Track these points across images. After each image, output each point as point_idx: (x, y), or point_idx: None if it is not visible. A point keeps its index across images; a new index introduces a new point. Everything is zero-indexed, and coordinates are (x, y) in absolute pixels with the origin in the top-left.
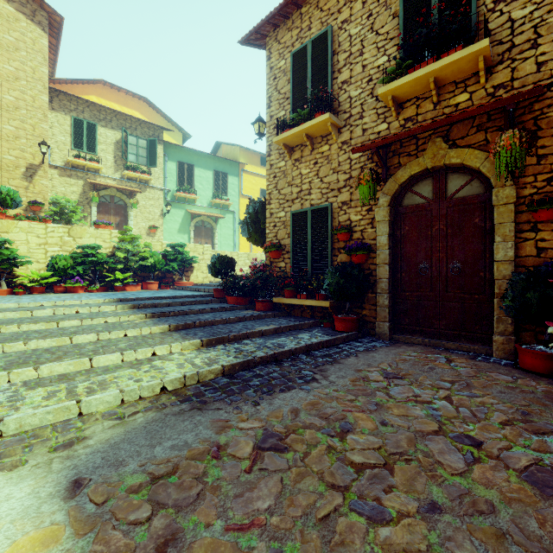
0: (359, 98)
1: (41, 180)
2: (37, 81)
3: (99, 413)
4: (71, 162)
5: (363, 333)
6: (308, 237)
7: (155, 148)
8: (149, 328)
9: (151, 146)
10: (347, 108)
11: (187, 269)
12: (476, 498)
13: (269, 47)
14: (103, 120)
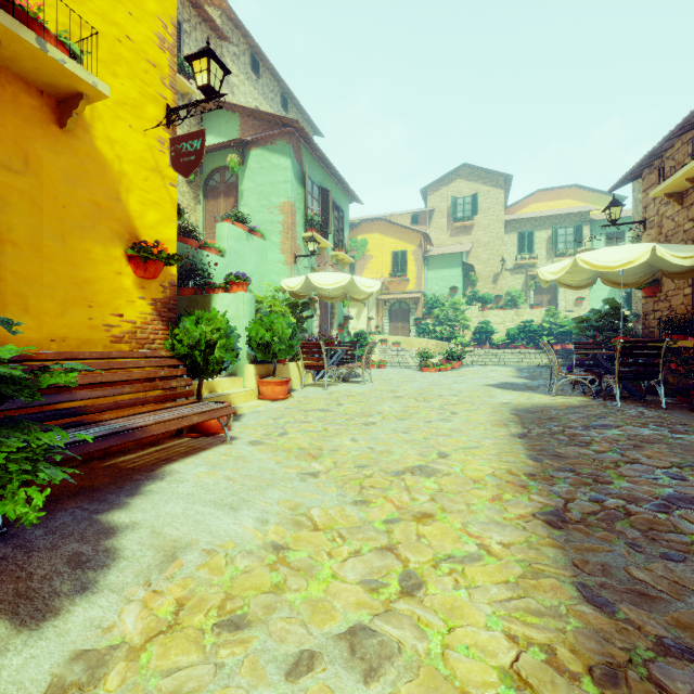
0: None
1: (500, 281)
2: (499, 222)
3: (522, 366)
4: (517, 264)
5: None
6: None
7: (580, 231)
8: (545, 357)
9: (577, 231)
10: None
11: None
12: None
13: (633, 185)
14: (538, 226)
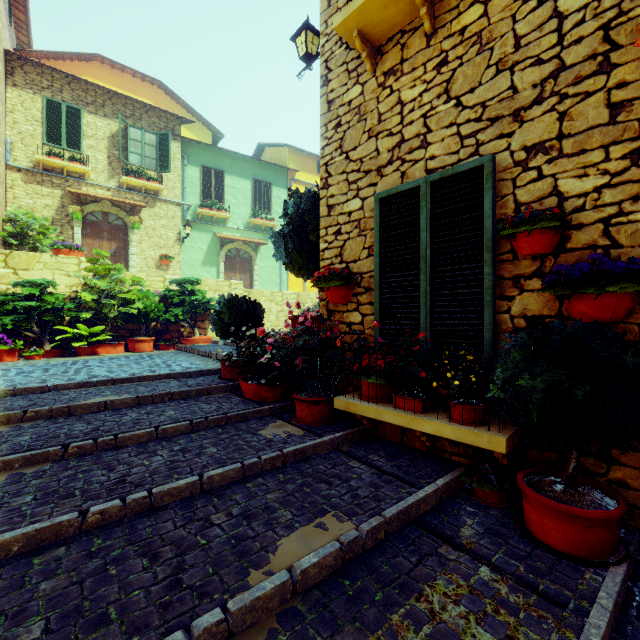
0: None
1: None
2: None
3: None
4: (41, 161)
5: (633, 557)
6: (423, 250)
7: (167, 145)
8: None
9: (162, 143)
10: None
11: (204, 317)
12: None
13: None
14: (91, 104)
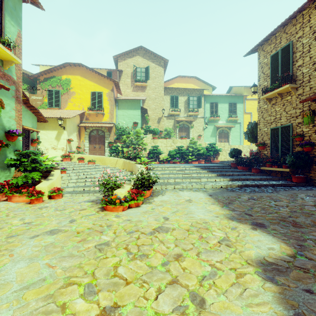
0: (308, 72)
1: (162, 122)
2: (161, 87)
3: (208, 188)
4: (170, 113)
5: (308, 184)
6: (279, 139)
7: (200, 99)
8: (211, 174)
9: (199, 99)
10: (301, 78)
11: (216, 154)
12: (310, 213)
13: (258, 54)
14: (180, 93)
